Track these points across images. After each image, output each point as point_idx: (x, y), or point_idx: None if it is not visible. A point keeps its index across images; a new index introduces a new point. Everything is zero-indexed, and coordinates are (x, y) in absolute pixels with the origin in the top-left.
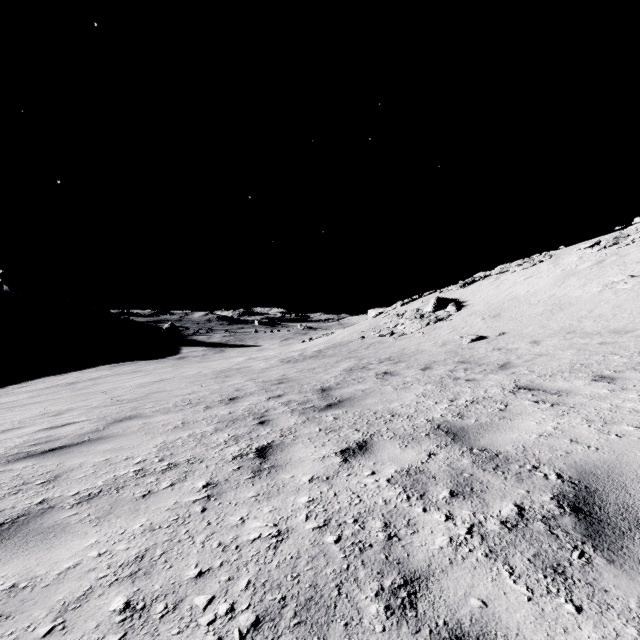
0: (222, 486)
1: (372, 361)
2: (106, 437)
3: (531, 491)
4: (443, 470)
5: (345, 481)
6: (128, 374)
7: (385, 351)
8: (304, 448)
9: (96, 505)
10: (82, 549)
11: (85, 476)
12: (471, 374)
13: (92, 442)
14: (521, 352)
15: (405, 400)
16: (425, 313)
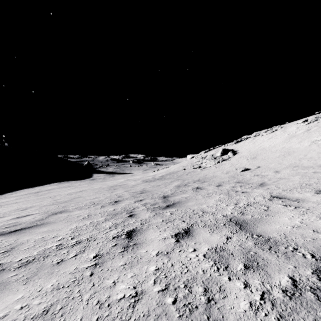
0: (104, 257)
1: (190, 181)
2: (45, 223)
3: (297, 266)
4: (237, 249)
5: (178, 255)
6: (65, 187)
7: (196, 176)
8: (153, 232)
9: (29, 269)
10: (12, 303)
11: (28, 248)
12: (244, 189)
13: (37, 226)
14: (270, 177)
15: (209, 203)
16: (216, 156)
